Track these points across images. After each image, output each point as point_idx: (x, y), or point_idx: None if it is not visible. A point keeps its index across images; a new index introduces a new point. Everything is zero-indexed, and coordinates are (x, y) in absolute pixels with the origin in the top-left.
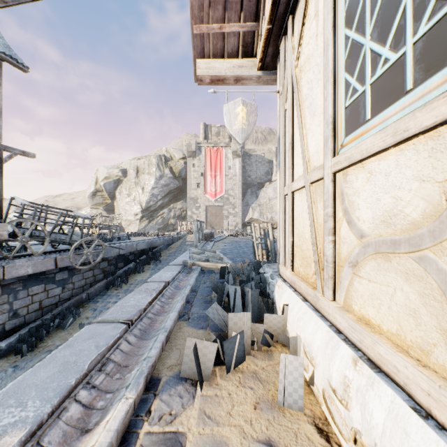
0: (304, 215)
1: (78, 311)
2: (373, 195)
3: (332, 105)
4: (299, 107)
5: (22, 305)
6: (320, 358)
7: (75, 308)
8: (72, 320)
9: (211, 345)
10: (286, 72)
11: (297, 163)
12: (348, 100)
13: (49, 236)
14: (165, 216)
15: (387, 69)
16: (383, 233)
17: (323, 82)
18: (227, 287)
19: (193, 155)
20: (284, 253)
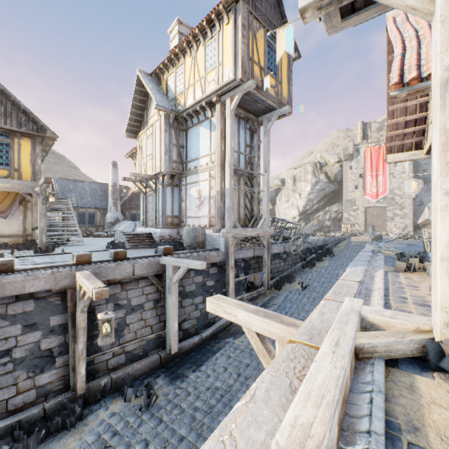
0: None
1: (294, 277)
2: None
3: None
4: None
5: (272, 268)
6: None
7: (292, 275)
8: (294, 280)
9: (404, 263)
10: None
11: None
12: None
13: (282, 234)
14: (320, 219)
15: None
16: None
17: None
18: (406, 256)
19: (349, 158)
20: None
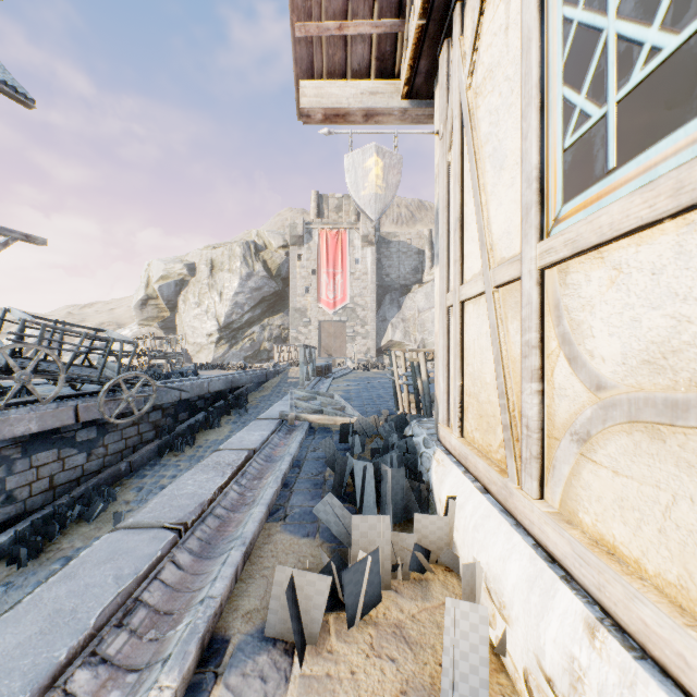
0: (482, 342)
1: (113, 492)
2: (624, 310)
3: (537, 148)
4: (475, 156)
5: (20, 483)
6: (518, 609)
7: (107, 486)
8: (102, 506)
9: (321, 579)
10: (451, 100)
11: (471, 253)
12: (569, 135)
13: (65, 371)
14: (255, 338)
15: (657, 68)
16: (648, 385)
17: (518, 108)
18: (351, 462)
19: (299, 242)
20: (447, 405)
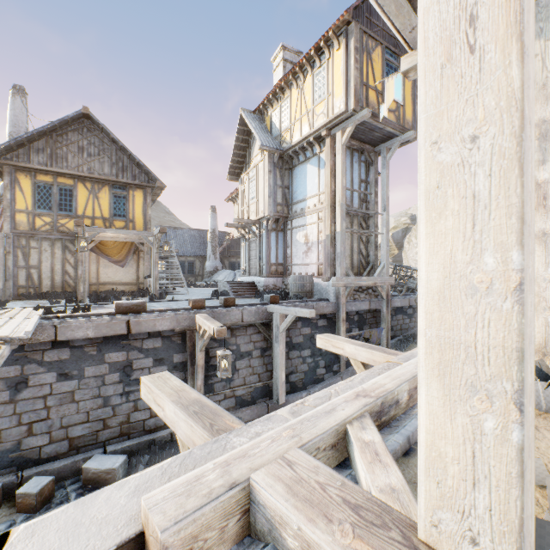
0: None
1: None
2: None
3: None
4: None
5: (393, 324)
6: None
7: None
8: None
9: None
10: None
11: None
12: None
13: (406, 284)
14: None
15: None
16: None
17: None
18: None
19: None
20: None
